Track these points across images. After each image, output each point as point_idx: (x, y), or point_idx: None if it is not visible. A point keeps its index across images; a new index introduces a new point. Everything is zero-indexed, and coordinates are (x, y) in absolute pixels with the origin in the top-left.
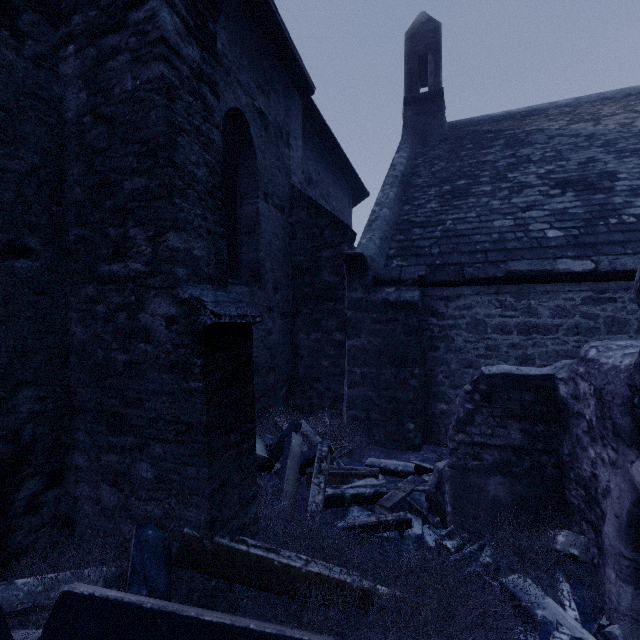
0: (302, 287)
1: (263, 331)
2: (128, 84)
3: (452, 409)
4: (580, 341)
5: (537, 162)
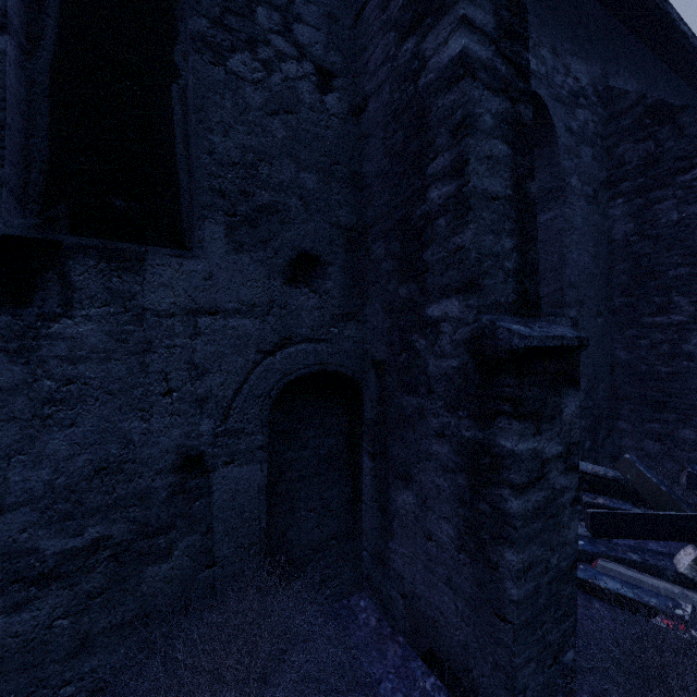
0: None
1: None
2: (673, 217)
3: None
4: None
5: None
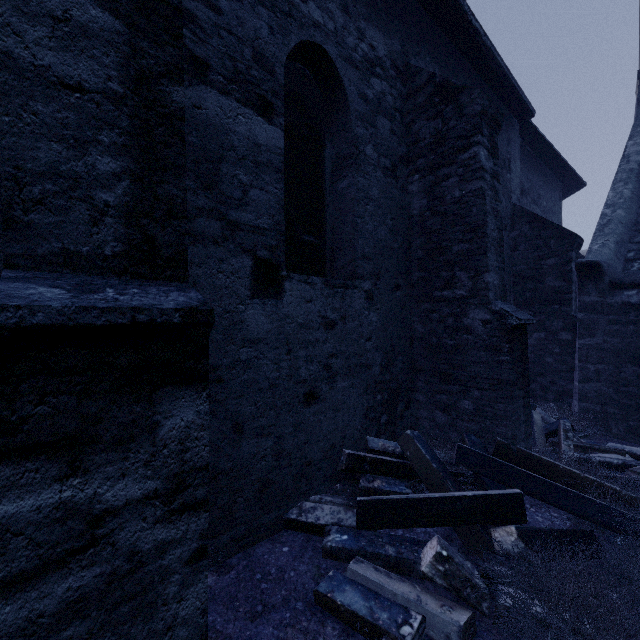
0: (524, 292)
1: None
2: (456, 194)
3: None
4: None
5: None
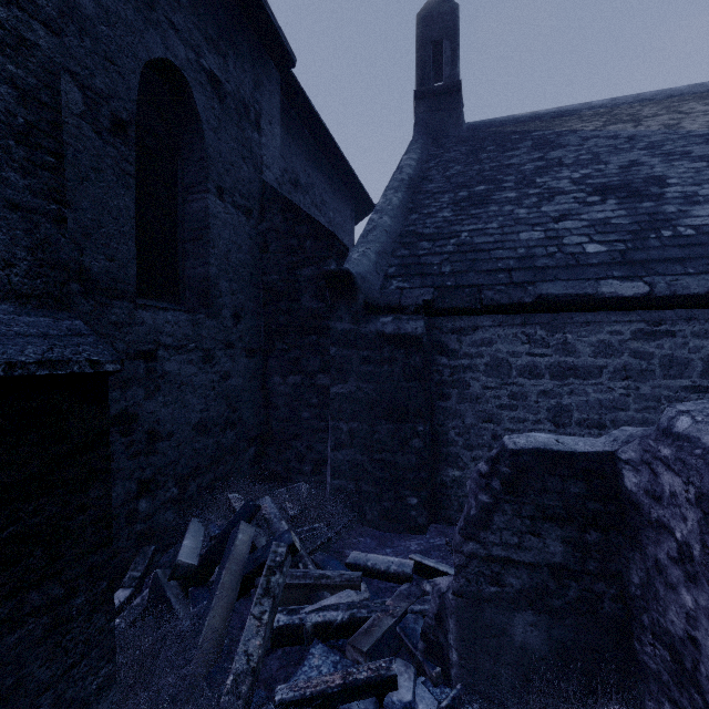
0: (277, 315)
1: (216, 374)
2: None
3: (467, 476)
4: (630, 387)
5: (570, 165)
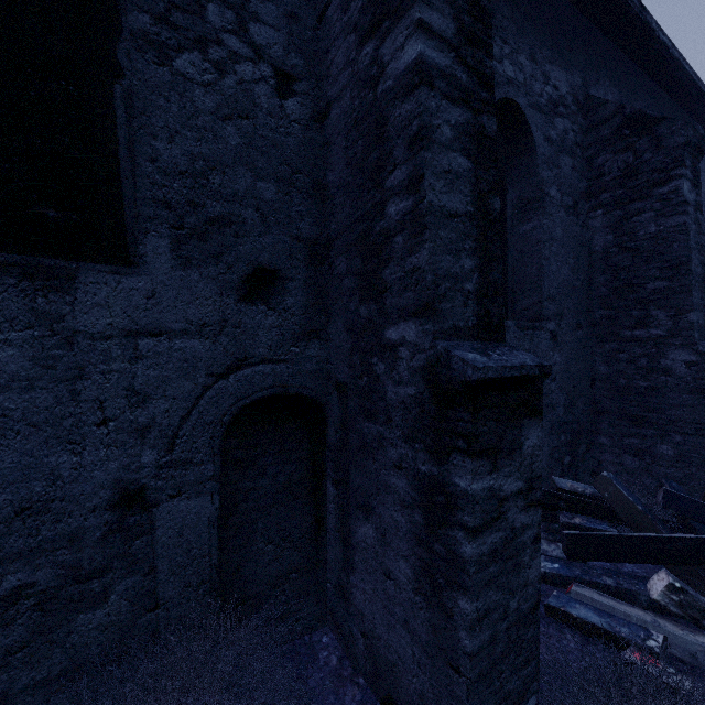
0: None
1: None
2: (651, 229)
3: None
4: None
5: None
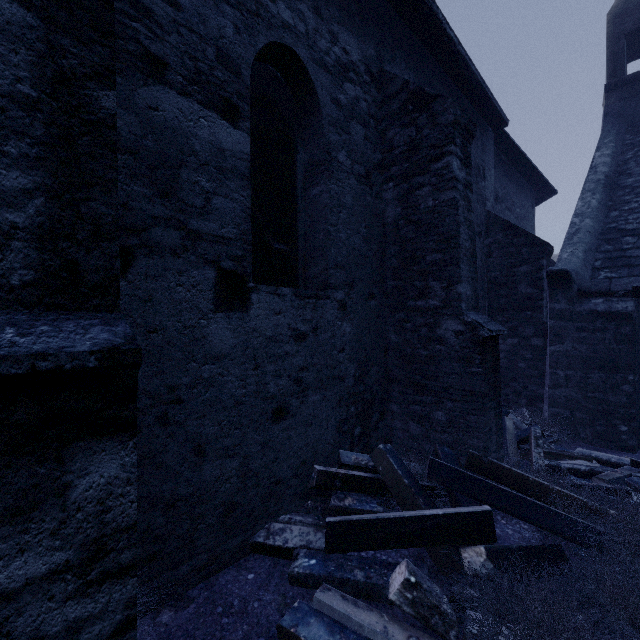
0: (498, 298)
1: None
2: (430, 203)
3: None
4: None
5: None
